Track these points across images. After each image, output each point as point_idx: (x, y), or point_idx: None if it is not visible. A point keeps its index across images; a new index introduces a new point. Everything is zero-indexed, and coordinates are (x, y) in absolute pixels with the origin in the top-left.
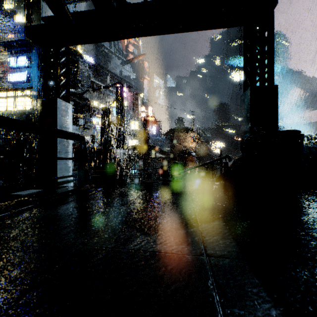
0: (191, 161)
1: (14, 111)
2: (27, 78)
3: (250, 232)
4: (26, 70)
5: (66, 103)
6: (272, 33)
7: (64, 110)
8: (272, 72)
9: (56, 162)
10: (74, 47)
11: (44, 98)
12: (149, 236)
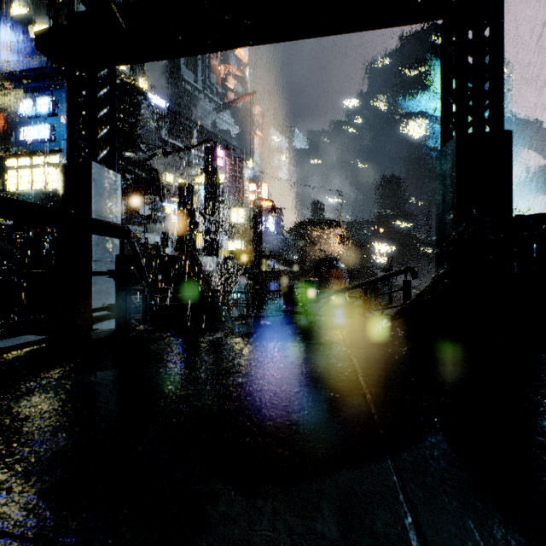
0: (337, 278)
1: (29, 192)
2: (52, 133)
3: (544, 485)
4: (50, 120)
5: (108, 171)
6: (500, 31)
7: (105, 184)
8: (500, 106)
9: (89, 280)
10: (132, 80)
11: (69, 162)
12: (254, 496)
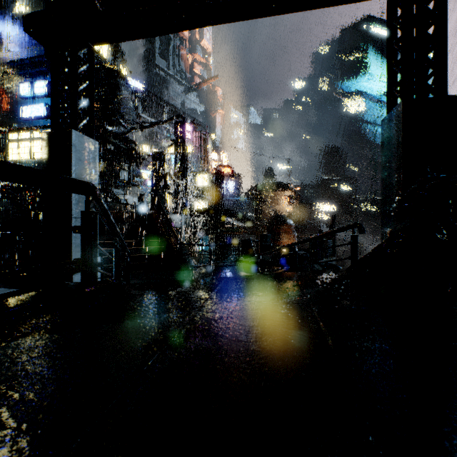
0: (287, 233)
1: (28, 160)
2: (47, 111)
3: None
4: (46, 100)
5: (87, 138)
6: (444, 4)
7: (84, 149)
8: (444, 73)
9: (70, 235)
10: (114, 66)
11: (53, 130)
12: None
